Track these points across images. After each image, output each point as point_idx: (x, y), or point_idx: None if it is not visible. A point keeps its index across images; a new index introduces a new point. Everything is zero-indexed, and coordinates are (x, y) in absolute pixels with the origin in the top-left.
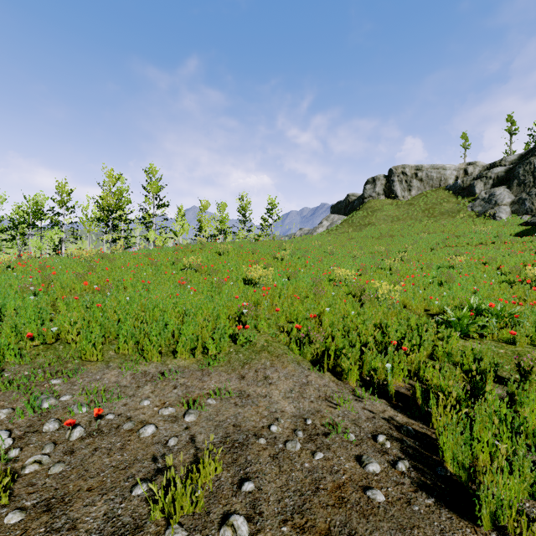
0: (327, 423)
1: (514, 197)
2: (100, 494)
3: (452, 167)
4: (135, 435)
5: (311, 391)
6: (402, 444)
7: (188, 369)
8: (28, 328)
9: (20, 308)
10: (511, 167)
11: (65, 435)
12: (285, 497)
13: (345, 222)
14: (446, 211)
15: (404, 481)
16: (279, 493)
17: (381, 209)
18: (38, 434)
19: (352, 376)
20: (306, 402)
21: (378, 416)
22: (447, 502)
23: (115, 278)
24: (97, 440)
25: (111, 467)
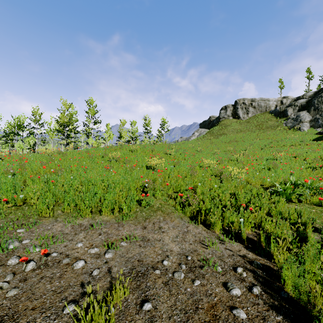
0: (202, 259)
1: (312, 117)
2: (40, 312)
3: (273, 99)
4: (70, 267)
5: (190, 237)
6: (254, 274)
7: (109, 222)
8: (4, 195)
9: (2, 183)
10: (309, 99)
11: (22, 268)
12: (173, 315)
13: (208, 133)
14: (270, 126)
15: (258, 302)
16: (169, 311)
17: (230, 125)
18: (4, 266)
19: (217, 227)
20: (186, 244)
21: (236, 254)
22: (292, 318)
23: (66, 165)
24: (44, 271)
25: (51, 291)
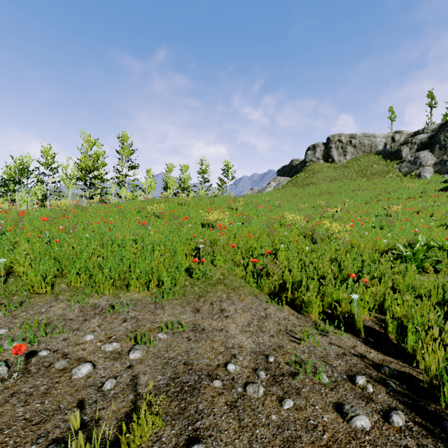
0: (293, 361)
1: (436, 159)
2: None
3: (381, 135)
4: (66, 375)
5: (270, 325)
6: (387, 387)
7: (141, 302)
8: None
9: None
10: (433, 133)
11: None
12: None
13: (290, 182)
14: (377, 172)
15: (406, 442)
16: None
17: (321, 171)
18: None
19: (313, 309)
20: (265, 336)
21: (349, 352)
22: None
23: (83, 222)
24: (19, 383)
25: (22, 421)
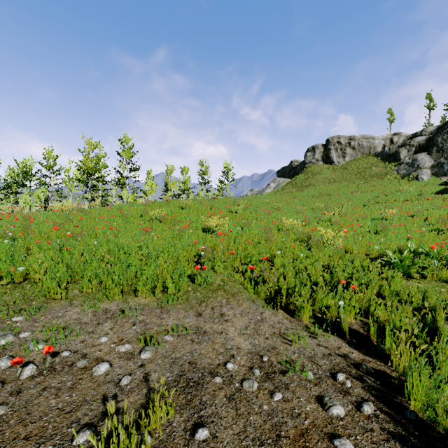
0: (284, 360)
1: (434, 161)
2: (37, 443)
3: (380, 137)
4: (88, 373)
5: (265, 328)
6: (363, 383)
7: (148, 307)
8: None
9: None
10: (430, 136)
11: (16, 374)
12: (243, 447)
13: (289, 183)
14: (375, 174)
15: (372, 426)
16: (236, 442)
17: (320, 173)
18: None
19: (305, 313)
20: (261, 338)
21: (334, 353)
22: None
23: (89, 227)
24: (48, 379)
25: (56, 410)
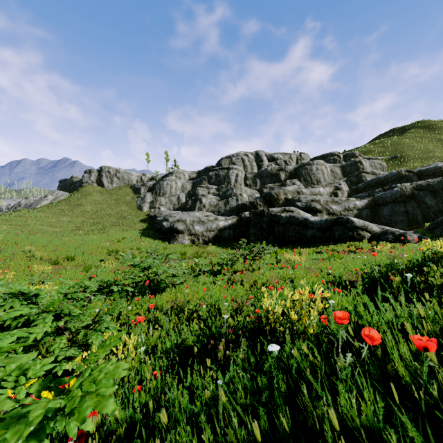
0: None
1: (153, 199)
2: None
3: (135, 174)
4: None
5: None
6: None
7: None
8: None
9: None
10: (155, 183)
11: None
12: None
13: (64, 201)
14: (126, 201)
15: None
16: None
17: (91, 195)
18: None
19: None
20: None
21: None
22: None
23: None
24: None
25: None
